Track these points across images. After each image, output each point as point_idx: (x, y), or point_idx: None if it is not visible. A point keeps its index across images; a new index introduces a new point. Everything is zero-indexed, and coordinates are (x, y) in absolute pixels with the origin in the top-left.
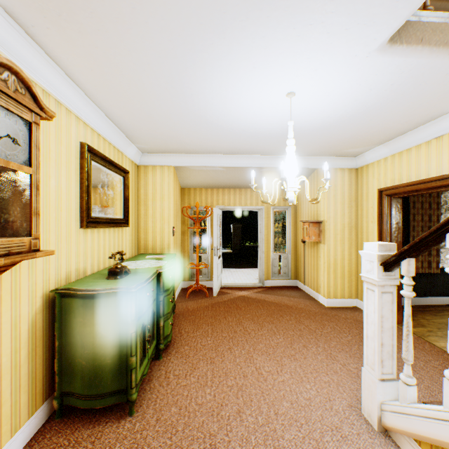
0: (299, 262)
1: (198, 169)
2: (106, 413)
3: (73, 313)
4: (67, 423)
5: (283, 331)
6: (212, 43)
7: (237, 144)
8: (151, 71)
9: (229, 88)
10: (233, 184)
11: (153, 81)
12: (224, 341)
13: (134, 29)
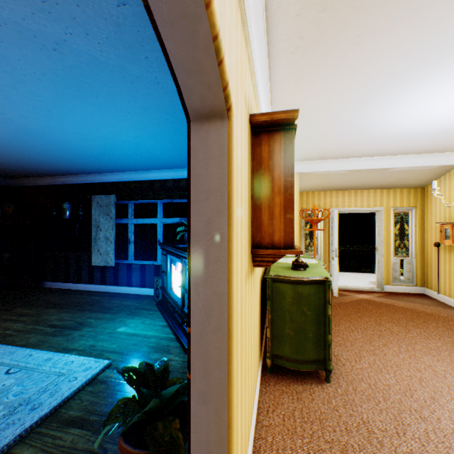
0: (427, 267)
1: (319, 173)
2: (304, 377)
3: (281, 295)
4: (279, 378)
5: (437, 336)
6: (425, 68)
7: (377, 147)
8: (345, 98)
9: (411, 100)
10: (350, 186)
11: (339, 105)
12: (373, 337)
13: (358, 71)
